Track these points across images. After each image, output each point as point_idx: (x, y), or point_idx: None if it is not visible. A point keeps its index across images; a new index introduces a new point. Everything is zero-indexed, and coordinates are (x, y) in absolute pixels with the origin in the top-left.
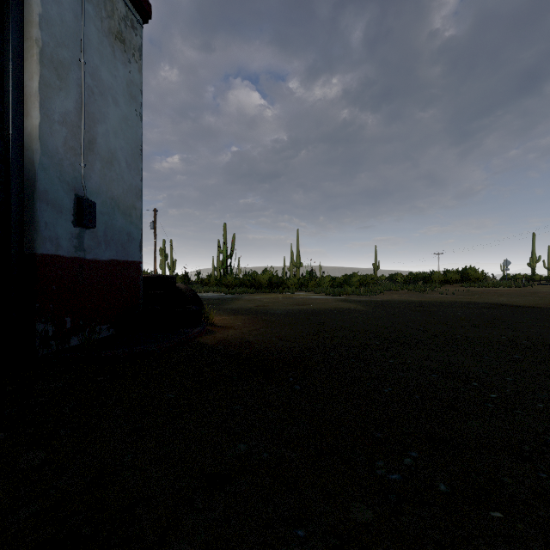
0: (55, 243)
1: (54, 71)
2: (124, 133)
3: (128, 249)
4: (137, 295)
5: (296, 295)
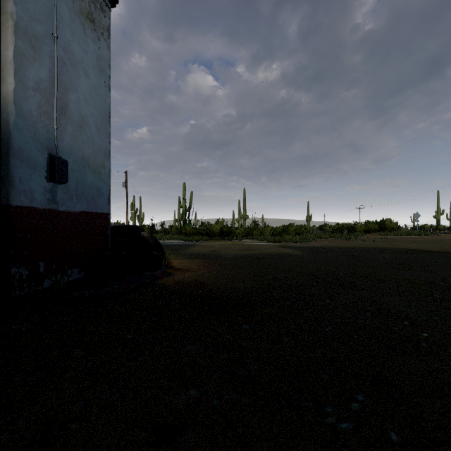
0: (29, 196)
1: (28, 43)
2: (94, 101)
3: (97, 202)
4: (105, 242)
5: (243, 242)
